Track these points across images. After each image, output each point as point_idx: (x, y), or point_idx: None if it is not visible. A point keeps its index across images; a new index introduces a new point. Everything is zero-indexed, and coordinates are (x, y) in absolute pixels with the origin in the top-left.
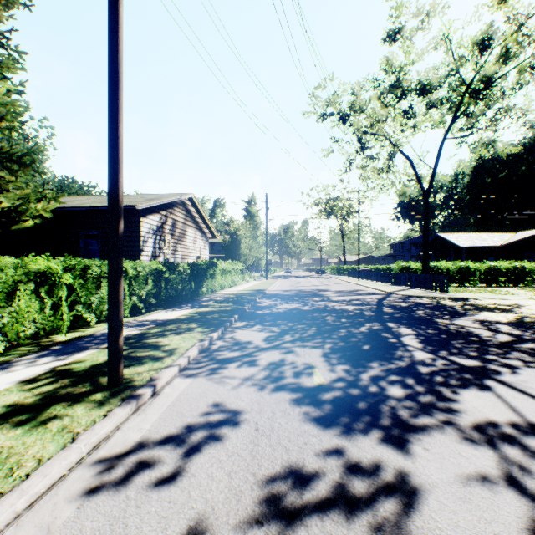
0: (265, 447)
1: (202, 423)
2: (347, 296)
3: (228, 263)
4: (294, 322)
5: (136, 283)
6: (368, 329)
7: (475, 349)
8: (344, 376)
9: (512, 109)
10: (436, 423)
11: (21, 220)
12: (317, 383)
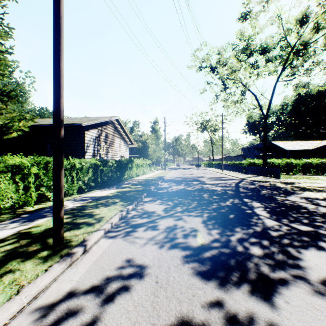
0: (163, 299)
1: (117, 276)
2: (215, 181)
3: (141, 160)
4: (182, 198)
5: (81, 173)
6: (231, 203)
7: (306, 218)
8: (218, 238)
9: (320, 63)
10: (291, 278)
11: (9, 132)
12: (199, 243)
